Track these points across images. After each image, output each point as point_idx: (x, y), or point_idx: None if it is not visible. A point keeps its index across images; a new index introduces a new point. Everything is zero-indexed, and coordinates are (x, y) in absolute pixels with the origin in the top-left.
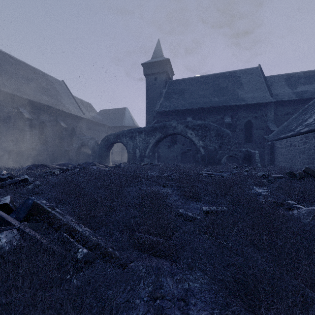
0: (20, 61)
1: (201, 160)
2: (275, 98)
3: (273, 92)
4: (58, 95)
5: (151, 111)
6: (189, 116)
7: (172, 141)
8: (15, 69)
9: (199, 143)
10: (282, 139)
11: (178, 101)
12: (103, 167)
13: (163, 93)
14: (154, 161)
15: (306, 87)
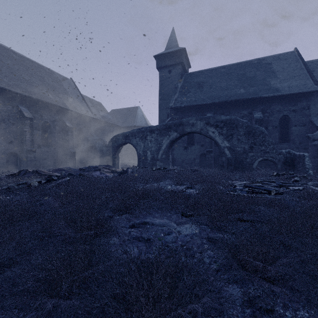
0: (25, 57)
1: (226, 164)
2: None
3: (317, 79)
4: (65, 93)
5: (164, 108)
6: (209, 112)
7: (189, 141)
8: (17, 65)
9: (224, 144)
10: None
11: (196, 95)
12: (108, 172)
13: (178, 87)
14: (168, 165)
15: None
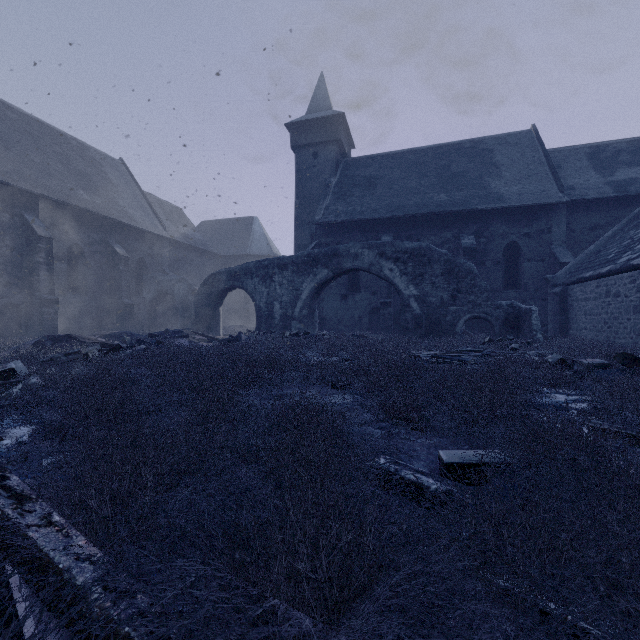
0: (30, 116)
1: (412, 326)
2: (569, 194)
3: (564, 183)
4: (111, 188)
5: (306, 223)
6: (387, 234)
7: (350, 286)
8: (16, 133)
9: (409, 291)
10: (588, 280)
11: (363, 201)
12: (203, 341)
13: (331, 186)
14: (313, 328)
15: (635, 171)
